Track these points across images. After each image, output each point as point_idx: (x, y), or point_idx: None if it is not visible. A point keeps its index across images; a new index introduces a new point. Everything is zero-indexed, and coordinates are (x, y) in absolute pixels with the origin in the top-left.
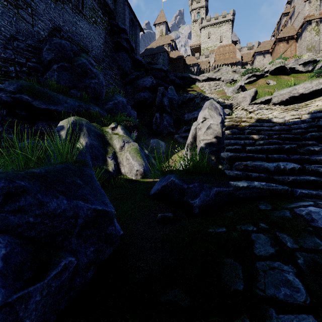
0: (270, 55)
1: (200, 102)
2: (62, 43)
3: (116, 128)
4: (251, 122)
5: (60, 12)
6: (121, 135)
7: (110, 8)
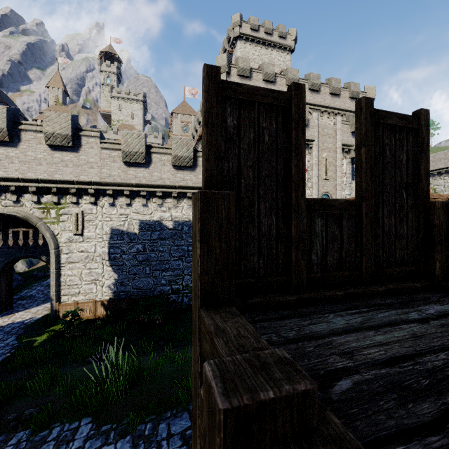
0: None
1: None
2: None
3: None
4: None
5: None
6: None
7: None
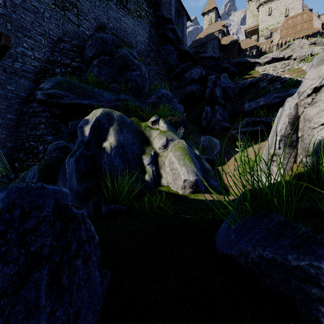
0: None
1: (267, 85)
2: (103, 37)
3: (158, 122)
4: None
5: (104, 10)
6: (163, 130)
7: None
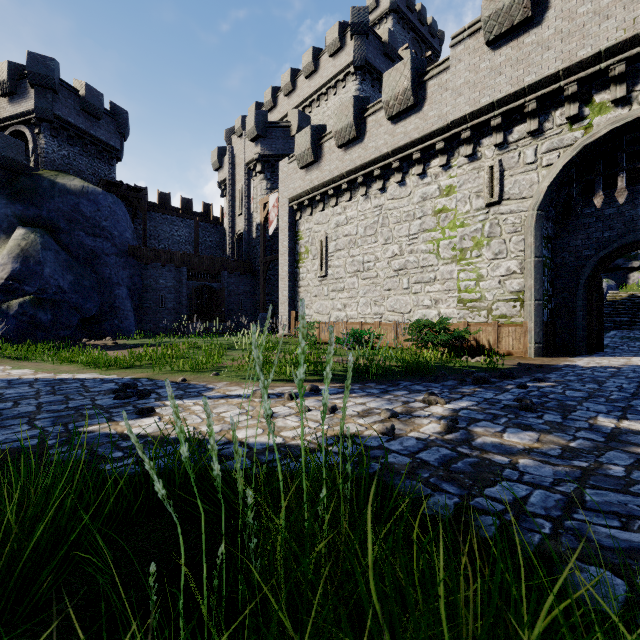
0: None
1: None
2: None
3: None
4: (625, 296)
5: None
6: None
7: None
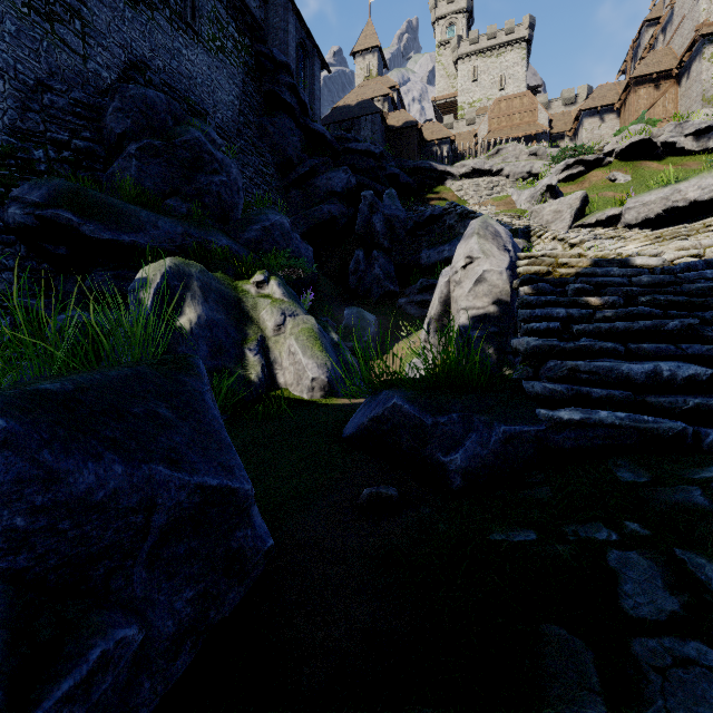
0: (617, 116)
1: (456, 224)
2: (148, 96)
3: (268, 282)
4: (581, 266)
5: (144, 29)
6: (277, 298)
7: (256, 18)
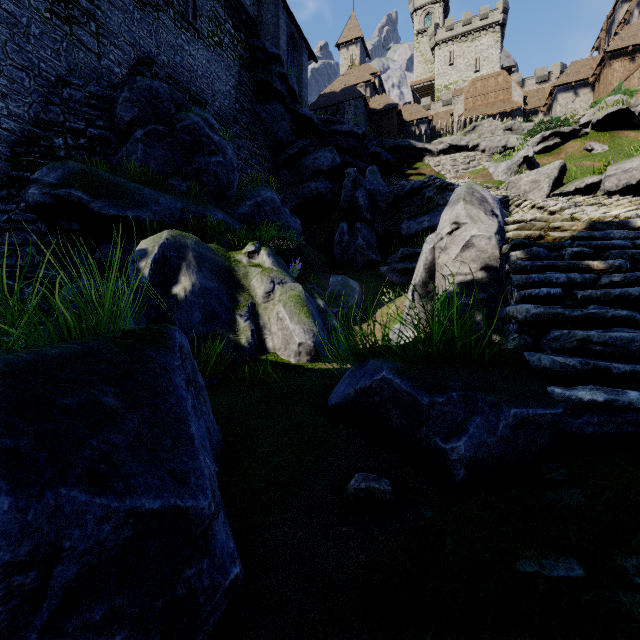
0: (591, 90)
1: (435, 196)
2: (153, 87)
3: (258, 252)
4: (576, 230)
5: (151, 28)
6: (266, 267)
7: (250, 15)
